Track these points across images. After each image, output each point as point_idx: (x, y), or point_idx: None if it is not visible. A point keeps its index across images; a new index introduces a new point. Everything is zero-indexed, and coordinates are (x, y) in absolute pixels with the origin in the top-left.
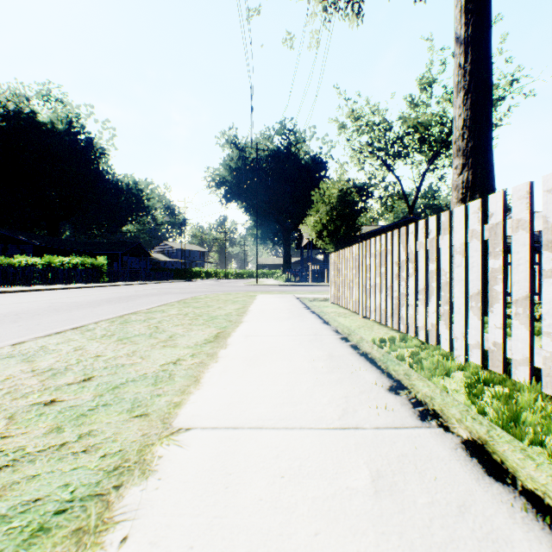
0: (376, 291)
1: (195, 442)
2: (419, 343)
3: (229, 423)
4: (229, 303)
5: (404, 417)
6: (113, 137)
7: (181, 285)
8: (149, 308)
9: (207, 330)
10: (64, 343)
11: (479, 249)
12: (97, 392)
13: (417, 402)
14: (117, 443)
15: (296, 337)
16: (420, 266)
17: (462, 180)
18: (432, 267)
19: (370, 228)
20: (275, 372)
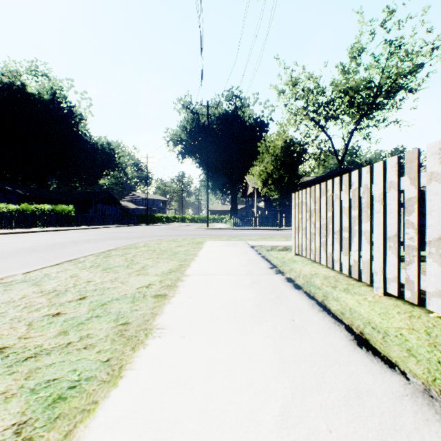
0: None
1: None
2: None
3: None
4: (165, 256)
5: None
6: (90, 106)
7: (138, 229)
8: (35, 269)
9: None
10: None
11: None
12: None
13: None
14: None
15: None
16: None
17: None
18: None
19: (307, 179)
20: None
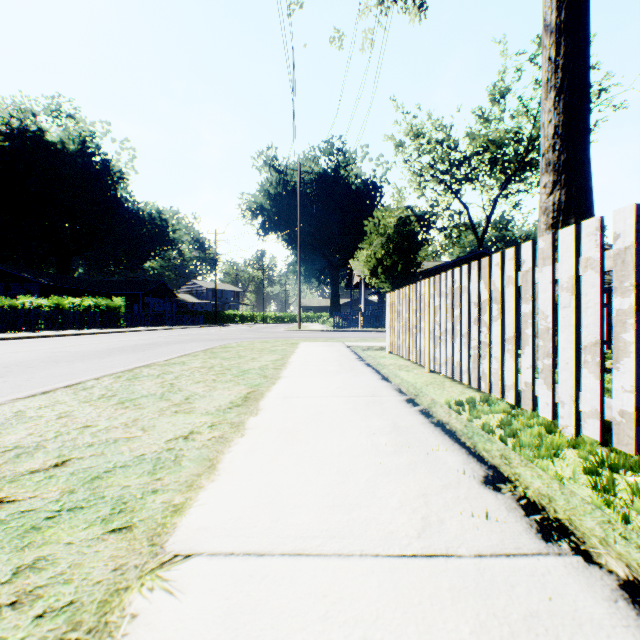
0: (447, 339)
1: (194, 585)
2: (508, 407)
3: (252, 543)
4: (266, 352)
5: (516, 533)
6: (133, 159)
7: (211, 331)
8: (167, 359)
9: (235, 389)
10: (47, 407)
11: (598, 284)
12: (66, 486)
13: (529, 505)
14: (70, 587)
15: (348, 399)
16: (509, 308)
17: (553, 201)
18: (526, 309)
19: (432, 264)
20: (321, 452)
